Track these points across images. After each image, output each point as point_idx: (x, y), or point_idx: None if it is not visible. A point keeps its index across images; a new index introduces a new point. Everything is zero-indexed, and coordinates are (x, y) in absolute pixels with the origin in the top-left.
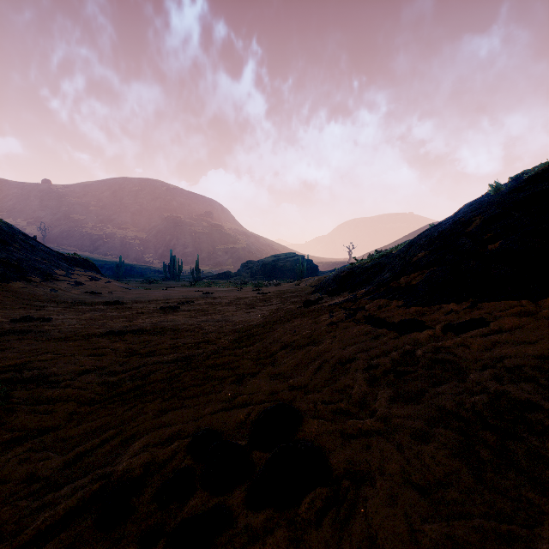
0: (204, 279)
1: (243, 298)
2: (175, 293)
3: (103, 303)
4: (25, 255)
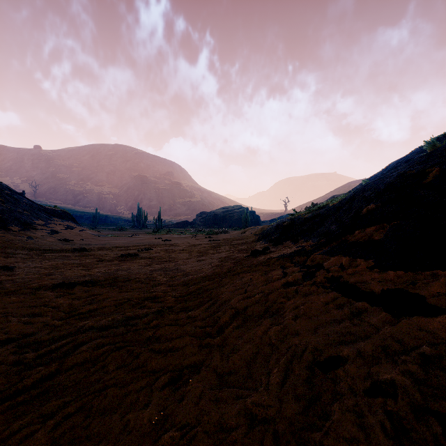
0: (165, 227)
1: (196, 246)
2: (138, 240)
3: (71, 250)
4: (8, 207)
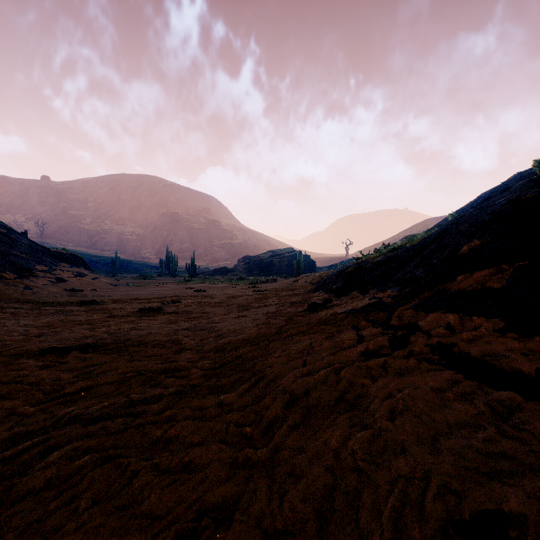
0: (200, 274)
1: (236, 297)
2: (164, 291)
3: (78, 302)
4: (3, 249)
